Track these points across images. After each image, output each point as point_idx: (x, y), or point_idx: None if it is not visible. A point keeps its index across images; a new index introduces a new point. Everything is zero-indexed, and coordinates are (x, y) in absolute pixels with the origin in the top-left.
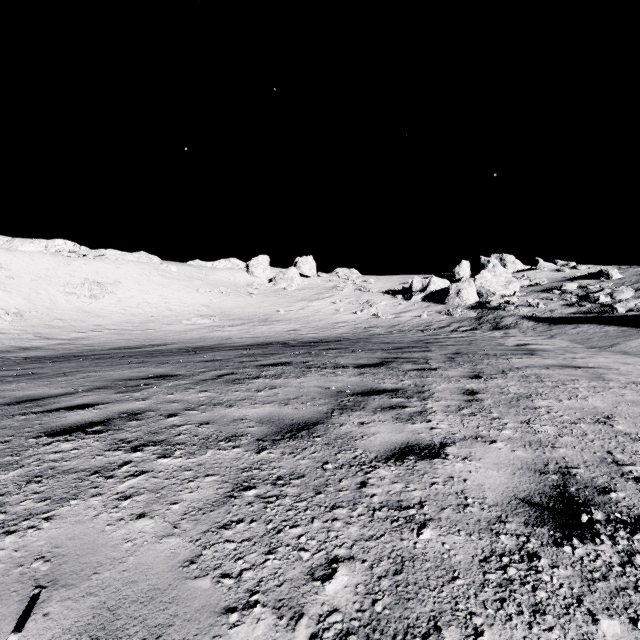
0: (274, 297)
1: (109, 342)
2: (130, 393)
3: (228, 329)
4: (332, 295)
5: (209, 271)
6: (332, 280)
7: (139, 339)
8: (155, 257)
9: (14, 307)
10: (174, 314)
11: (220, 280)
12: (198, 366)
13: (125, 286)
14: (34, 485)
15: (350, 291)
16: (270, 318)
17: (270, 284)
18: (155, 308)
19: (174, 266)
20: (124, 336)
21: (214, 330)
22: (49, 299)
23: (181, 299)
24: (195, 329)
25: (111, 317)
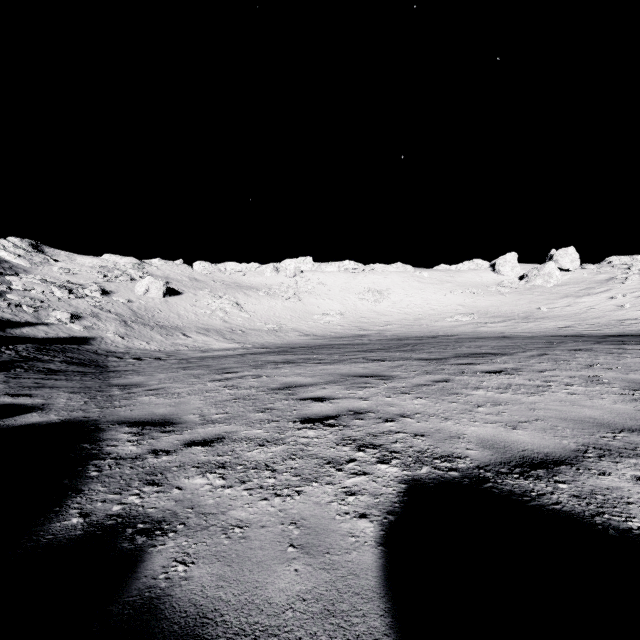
0: (530, 295)
1: (405, 333)
2: (558, 345)
3: (492, 325)
4: (608, 289)
5: (455, 274)
6: (604, 272)
7: (424, 332)
8: (408, 266)
9: (337, 309)
10: (436, 313)
11: (467, 281)
12: (560, 340)
13: (394, 292)
14: (601, 356)
15: (636, 283)
16: (531, 315)
17: (521, 282)
18: (420, 308)
19: (426, 272)
20: (410, 329)
21: (479, 326)
22: (352, 304)
23: (438, 300)
24: (461, 325)
25: (392, 316)
